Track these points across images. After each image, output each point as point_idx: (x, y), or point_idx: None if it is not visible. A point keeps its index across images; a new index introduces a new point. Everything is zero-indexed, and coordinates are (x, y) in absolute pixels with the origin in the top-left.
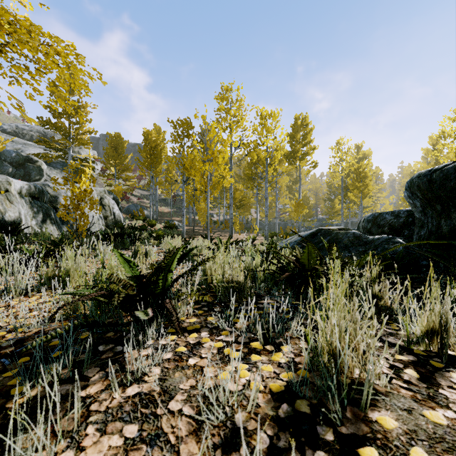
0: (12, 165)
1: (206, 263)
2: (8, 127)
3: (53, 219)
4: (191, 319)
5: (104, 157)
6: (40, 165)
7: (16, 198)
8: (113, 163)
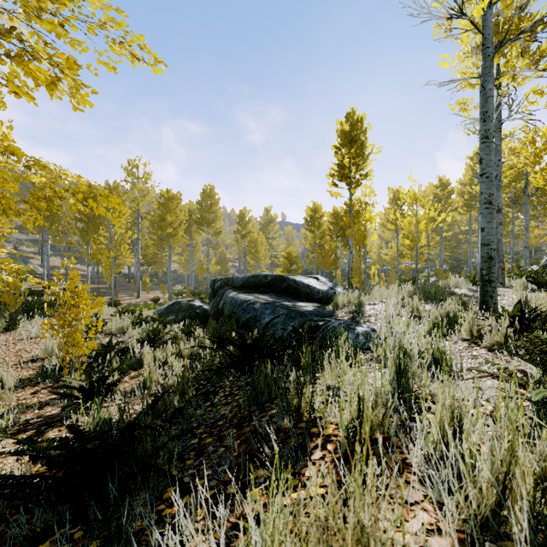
0: None
1: (109, 323)
2: None
3: None
4: (103, 337)
5: None
6: None
7: None
8: None
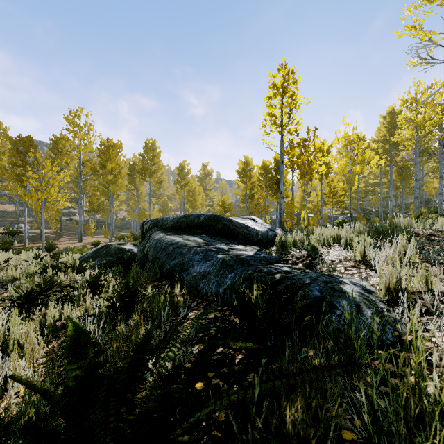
0: None
1: (9, 271)
2: None
3: None
4: None
5: None
6: None
7: None
8: None
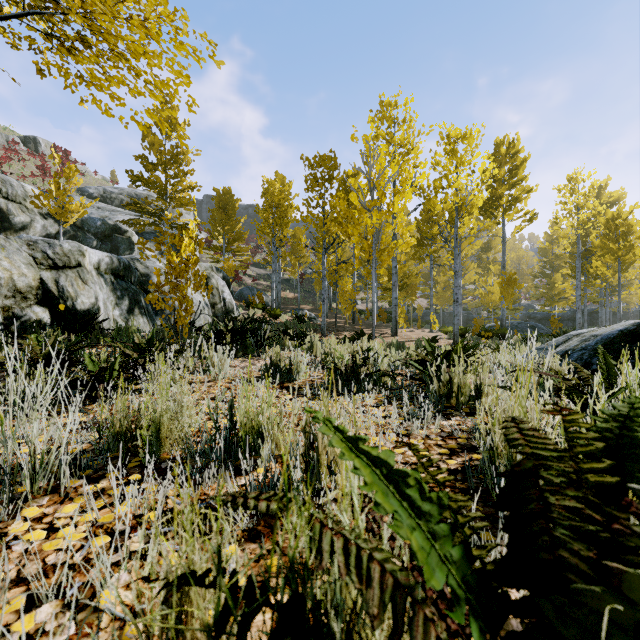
0: (97, 237)
1: None
2: (95, 190)
3: (143, 307)
4: None
5: (209, 222)
6: (130, 236)
7: (92, 276)
8: (221, 230)
